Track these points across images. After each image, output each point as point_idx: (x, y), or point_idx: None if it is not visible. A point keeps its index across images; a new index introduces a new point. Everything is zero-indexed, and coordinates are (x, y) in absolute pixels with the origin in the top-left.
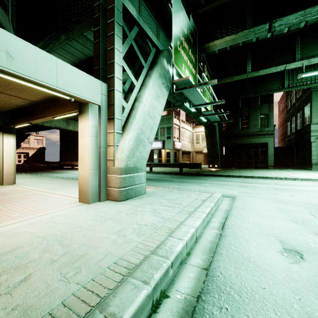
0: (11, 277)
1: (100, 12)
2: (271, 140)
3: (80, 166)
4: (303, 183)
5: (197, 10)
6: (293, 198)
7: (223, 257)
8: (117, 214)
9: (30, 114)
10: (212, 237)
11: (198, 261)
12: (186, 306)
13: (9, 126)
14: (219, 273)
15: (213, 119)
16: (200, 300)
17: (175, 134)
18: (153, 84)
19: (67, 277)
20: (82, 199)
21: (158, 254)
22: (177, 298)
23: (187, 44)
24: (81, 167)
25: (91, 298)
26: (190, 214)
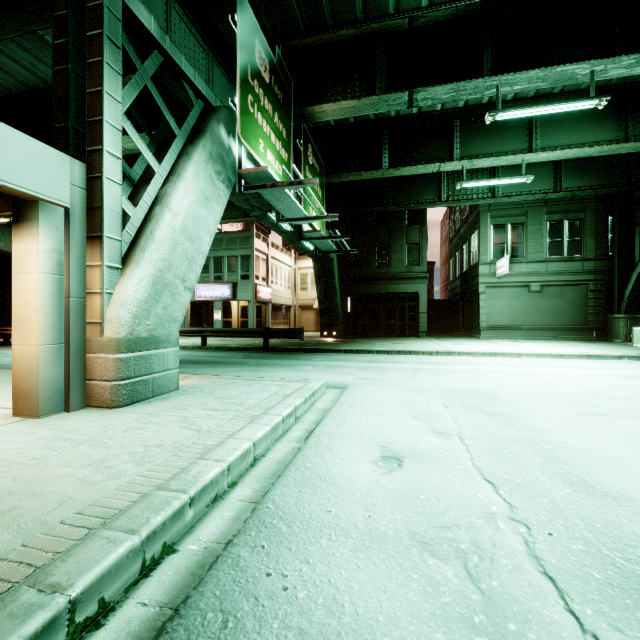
0: None
1: (68, 7)
2: (423, 288)
3: (16, 336)
4: (459, 359)
5: (292, 39)
6: (433, 383)
7: (287, 479)
8: (103, 432)
9: None
10: (285, 454)
11: (247, 492)
12: (204, 558)
13: None
14: (271, 503)
15: (325, 247)
16: (229, 546)
17: (259, 271)
18: (196, 173)
19: None
20: (21, 409)
21: (169, 489)
22: (192, 551)
23: (269, 103)
24: (18, 340)
25: (14, 572)
26: (253, 420)
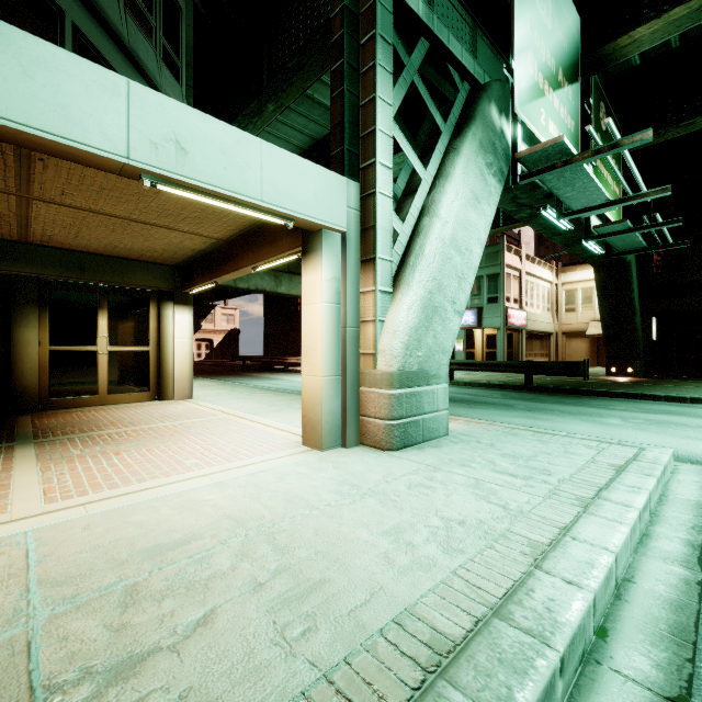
0: (180, 606)
1: (344, 26)
2: None
3: (304, 367)
4: None
5: None
6: None
7: None
8: (386, 482)
9: (215, 265)
10: (672, 588)
11: (640, 664)
12: None
13: (183, 292)
14: None
15: (627, 244)
16: None
17: (510, 292)
18: (465, 170)
19: (288, 637)
20: (308, 439)
21: (513, 622)
22: None
23: (551, 57)
24: (306, 370)
25: None
26: (586, 507)
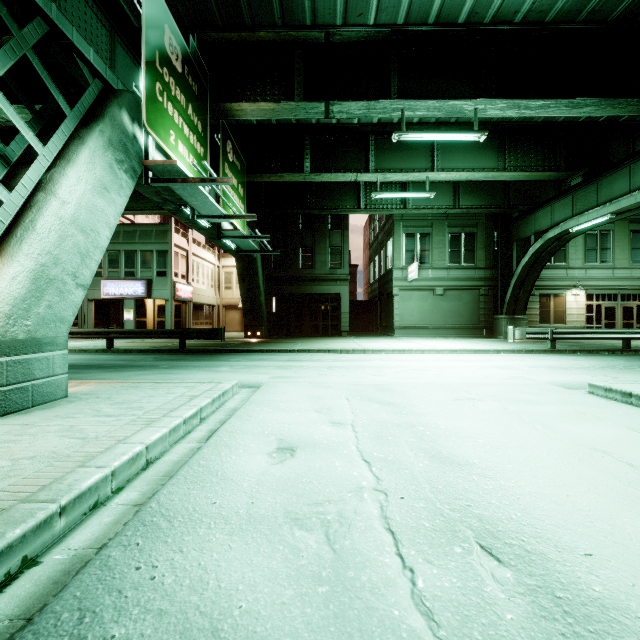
0: None
1: None
2: (345, 289)
3: None
4: (372, 356)
5: (209, 31)
6: (342, 378)
7: (177, 479)
8: None
9: None
10: (182, 455)
11: (133, 496)
12: (72, 565)
13: None
14: (155, 502)
15: (247, 246)
16: (103, 549)
17: (178, 268)
18: (91, 160)
19: None
20: None
21: (35, 500)
22: (59, 560)
23: (182, 94)
24: None
25: None
26: (150, 424)
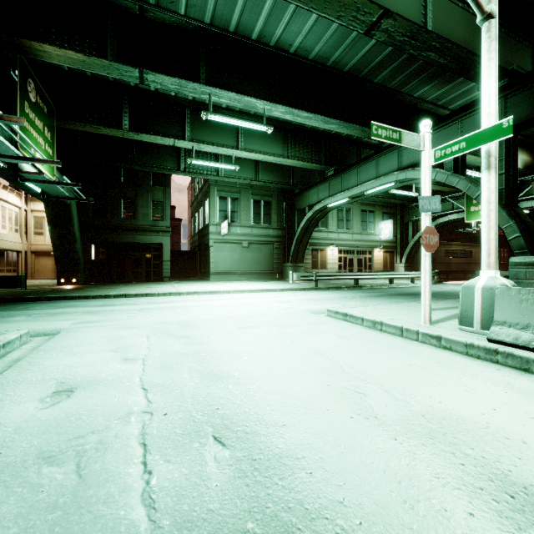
0: None
1: None
2: (167, 240)
3: None
4: (185, 297)
5: None
6: (150, 319)
7: None
8: None
9: None
10: None
11: None
12: None
13: None
14: None
15: (55, 192)
16: None
17: None
18: None
19: None
20: None
21: None
22: None
23: None
24: None
25: None
26: None
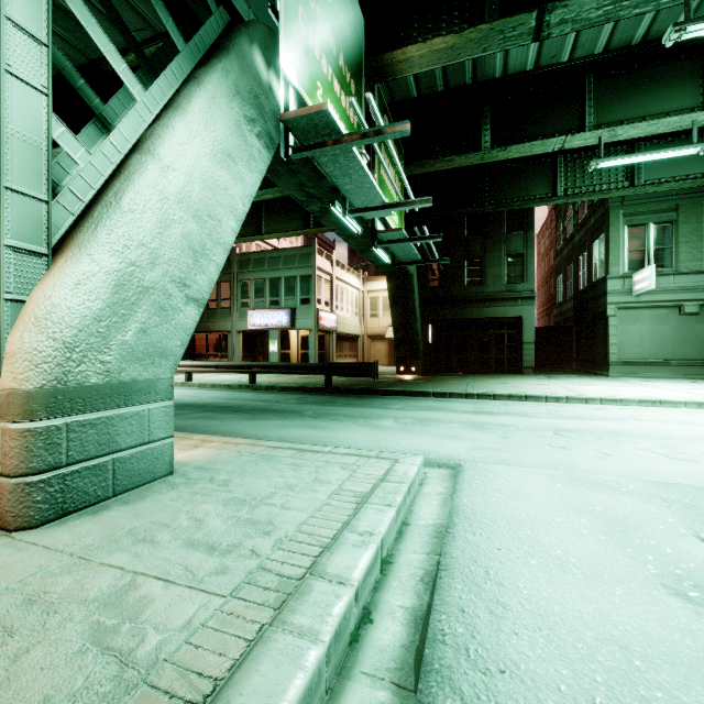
0: None
1: None
2: (528, 311)
3: None
4: (609, 410)
5: None
6: (611, 462)
7: None
8: None
9: None
10: None
11: None
12: None
13: None
14: None
15: (406, 255)
16: None
17: (321, 295)
18: (209, 110)
19: None
20: None
21: None
22: None
23: (331, 34)
24: None
25: None
26: (281, 607)
